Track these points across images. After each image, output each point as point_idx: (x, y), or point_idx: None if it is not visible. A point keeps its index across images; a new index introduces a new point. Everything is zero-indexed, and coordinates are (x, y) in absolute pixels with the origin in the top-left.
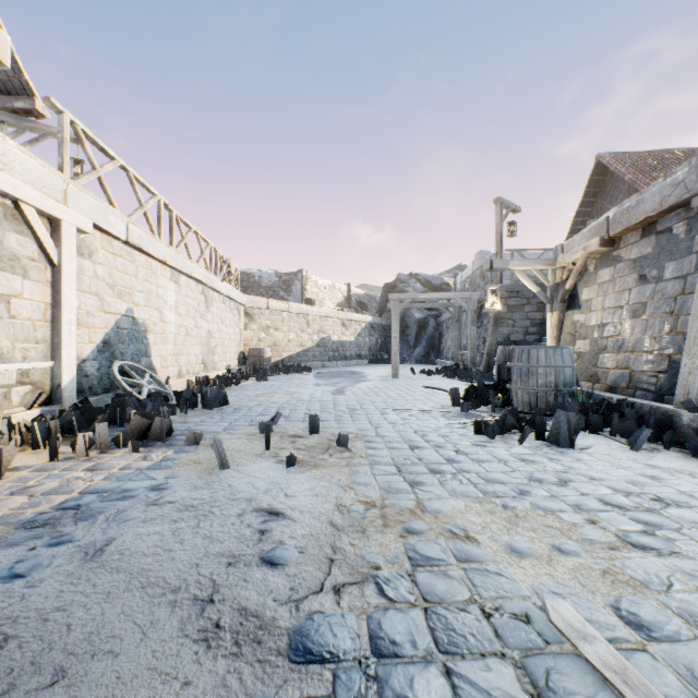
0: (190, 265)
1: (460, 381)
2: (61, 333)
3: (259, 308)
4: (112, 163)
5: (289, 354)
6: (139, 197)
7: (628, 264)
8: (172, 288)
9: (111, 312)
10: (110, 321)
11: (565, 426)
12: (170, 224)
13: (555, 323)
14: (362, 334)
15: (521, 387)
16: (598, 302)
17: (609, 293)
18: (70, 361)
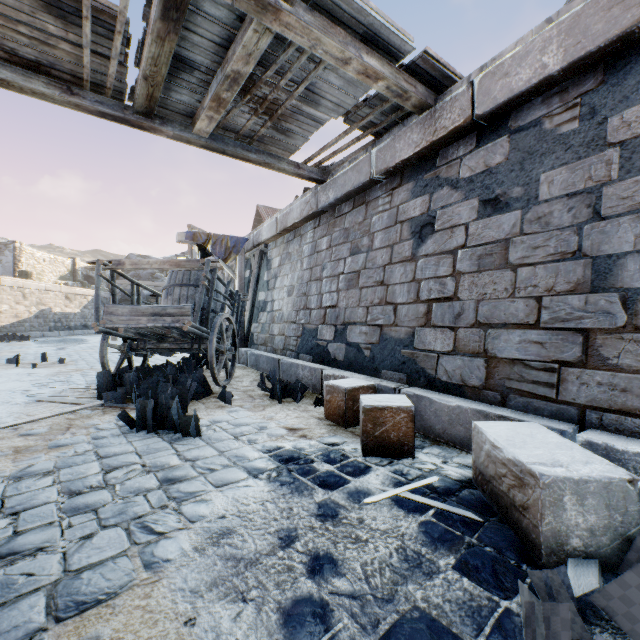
0: None
1: None
2: None
3: None
4: None
5: (2, 325)
6: None
7: None
8: None
9: None
10: None
11: None
12: None
13: None
14: (89, 306)
15: None
16: None
17: None
18: None
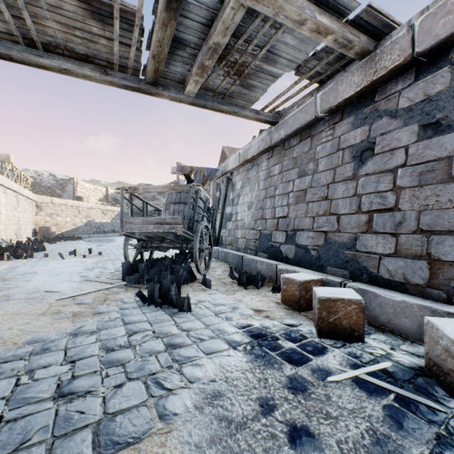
0: (12, 184)
1: None
2: None
3: (46, 202)
4: None
5: (66, 230)
6: None
7: None
8: (4, 196)
9: None
10: None
11: None
12: (1, 163)
13: None
14: (116, 218)
15: None
16: None
17: None
18: None
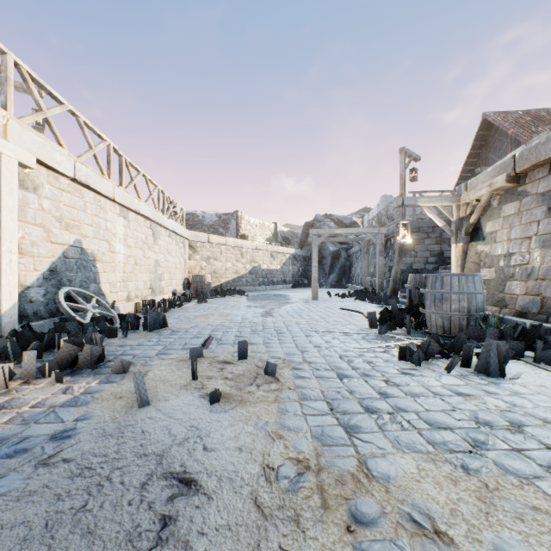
0: (138, 203)
1: (371, 303)
2: (0, 261)
3: (201, 241)
4: (60, 106)
5: (226, 280)
6: (88, 141)
7: (536, 198)
8: (121, 223)
9: (58, 243)
10: (57, 251)
11: (495, 356)
12: (120, 167)
13: (460, 253)
14: (287, 263)
15: (435, 312)
16: (503, 234)
17: (515, 225)
18: (10, 288)
